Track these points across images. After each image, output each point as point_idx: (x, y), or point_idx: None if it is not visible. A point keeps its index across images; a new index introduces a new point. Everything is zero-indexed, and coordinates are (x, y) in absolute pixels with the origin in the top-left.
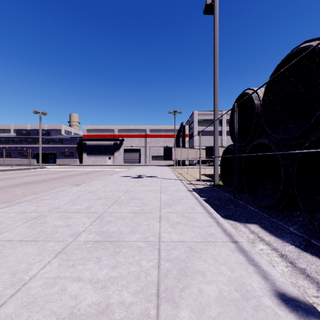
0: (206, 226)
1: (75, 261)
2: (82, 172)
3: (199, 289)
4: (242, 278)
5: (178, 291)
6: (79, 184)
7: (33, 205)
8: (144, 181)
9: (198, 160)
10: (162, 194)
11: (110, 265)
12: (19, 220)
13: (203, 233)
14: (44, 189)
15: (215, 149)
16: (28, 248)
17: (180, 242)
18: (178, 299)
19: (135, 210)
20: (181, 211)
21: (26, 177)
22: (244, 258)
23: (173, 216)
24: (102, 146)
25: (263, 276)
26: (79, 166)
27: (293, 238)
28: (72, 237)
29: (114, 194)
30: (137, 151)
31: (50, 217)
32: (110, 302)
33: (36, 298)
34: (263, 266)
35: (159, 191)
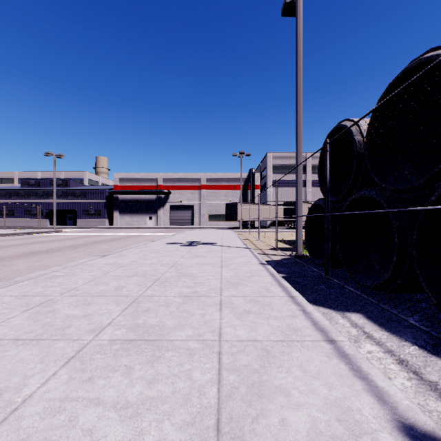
0: (287, 316)
1: (93, 372)
2: (112, 238)
3: (282, 419)
4: (345, 400)
5: (249, 422)
6: (107, 254)
7: (39, 285)
8: (199, 250)
9: (273, 220)
10: (223, 268)
11: (146, 378)
12: (17, 307)
13: (283, 328)
14: (58, 261)
15: (298, 205)
16: (25, 351)
17: (251, 341)
18: (249, 435)
19: (185, 293)
20: (251, 294)
21: (34, 245)
22: (347, 367)
23: (240, 302)
24: (140, 202)
25: (377, 396)
26: (108, 229)
27: (414, 335)
28: (91, 333)
29: (155, 269)
30: (188, 209)
31: (62, 303)
32: (144, 440)
33: (30, 434)
34: (376, 380)
35: (220, 265)
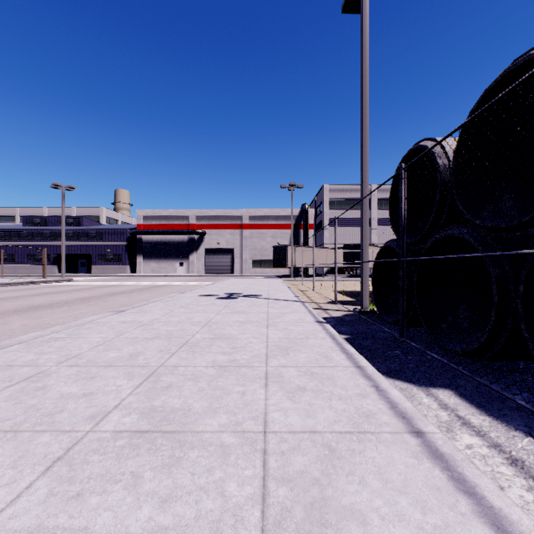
0: (355, 395)
1: (85, 484)
2: (133, 288)
3: None
4: (449, 532)
5: None
6: (124, 309)
7: (32, 350)
8: (239, 304)
9: (331, 267)
10: (270, 328)
11: (159, 494)
12: None
13: (351, 413)
14: (63, 318)
15: (363, 248)
16: None
17: (308, 433)
18: None
19: (219, 362)
20: (305, 364)
21: (36, 297)
22: (444, 475)
23: (292, 374)
24: (168, 244)
25: (494, 524)
26: (129, 277)
27: (526, 420)
28: (90, 421)
29: (183, 329)
30: (227, 253)
31: (57, 377)
32: None
33: None
34: (488, 496)
35: (265, 323)
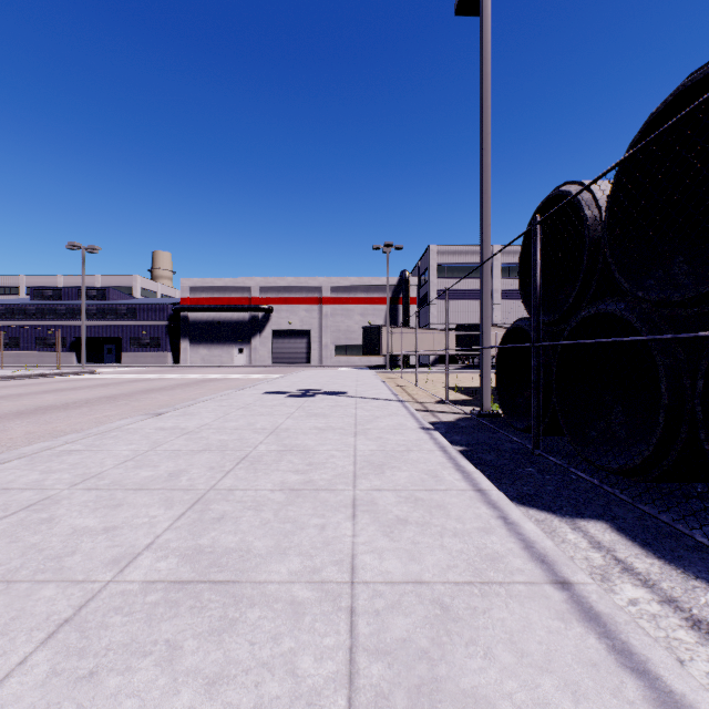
0: (476, 530)
1: (101, 658)
2: (176, 383)
3: None
4: None
5: None
6: (163, 412)
7: (37, 468)
8: (317, 404)
9: (440, 355)
10: (358, 437)
11: (205, 672)
12: None
13: (471, 555)
14: (81, 423)
15: (484, 329)
16: None
17: (411, 584)
18: None
19: (290, 483)
20: (407, 486)
21: (46, 395)
22: (603, 645)
23: (389, 501)
24: (223, 324)
25: None
26: (171, 368)
27: None
28: (112, 567)
29: (242, 439)
30: (302, 336)
31: (69, 504)
32: None
33: None
34: (665, 675)
35: (352, 431)
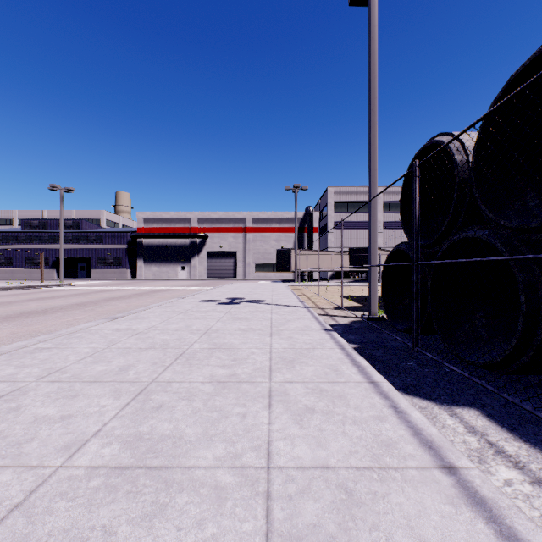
0: (372, 418)
1: None
2: (132, 293)
3: None
4: None
5: None
6: (120, 316)
7: (13, 363)
8: (241, 310)
9: (336, 271)
10: (274, 337)
11: None
12: None
13: (369, 441)
14: (55, 325)
15: (372, 251)
16: None
17: (319, 469)
18: None
19: (218, 376)
20: (313, 379)
21: (30, 302)
22: (491, 530)
23: (298, 392)
24: (170, 248)
25: None
26: (130, 281)
27: None
28: (63, 453)
29: (181, 338)
30: (230, 256)
31: (35, 395)
32: None
33: None
34: None
35: (269, 332)
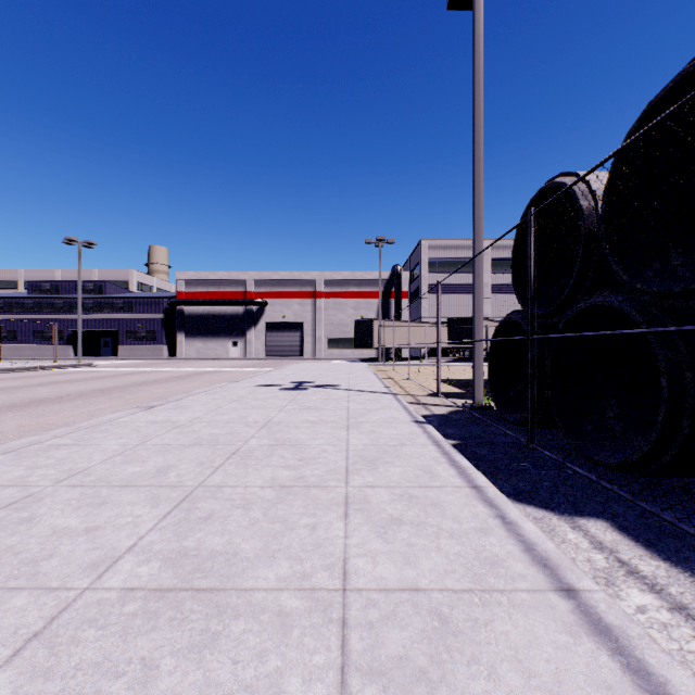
0: (473, 531)
1: (68, 680)
2: (170, 376)
3: None
4: None
5: None
6: (155, 405)
7: (22, 463)
8: (310, 397)
9: (431, 348)
10: (351, 431)
11: None
12: None
13: (469, 558)
14: (73, 416)
15: (476, 322)
16: None
17: (407, 592)
18: None
19: (281, 480)
20: (401, 483)
21: (41, 388)
22: (616, 664)
23: (382, 499)
24: (218, 318)
25: None
26: (167, 361)
27: None
28: (90, 573)
29: (233, 432)
30: (295, 329)
31: (52, 503)
32: None
33: None
34: None
35: (345, 424)
